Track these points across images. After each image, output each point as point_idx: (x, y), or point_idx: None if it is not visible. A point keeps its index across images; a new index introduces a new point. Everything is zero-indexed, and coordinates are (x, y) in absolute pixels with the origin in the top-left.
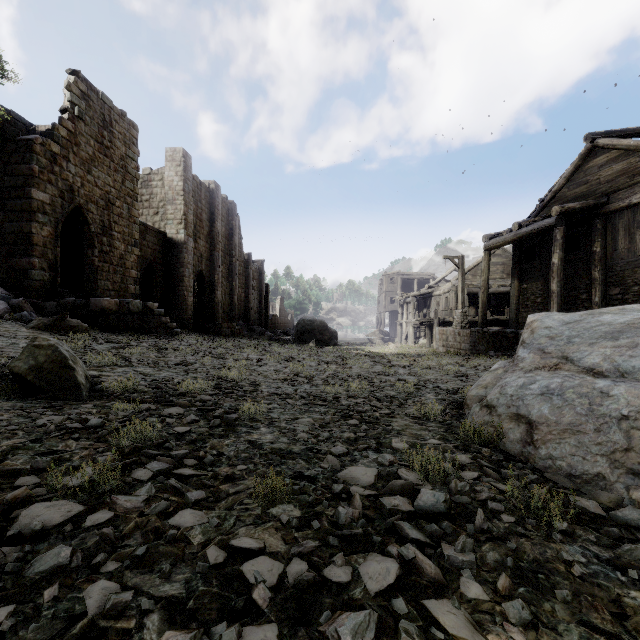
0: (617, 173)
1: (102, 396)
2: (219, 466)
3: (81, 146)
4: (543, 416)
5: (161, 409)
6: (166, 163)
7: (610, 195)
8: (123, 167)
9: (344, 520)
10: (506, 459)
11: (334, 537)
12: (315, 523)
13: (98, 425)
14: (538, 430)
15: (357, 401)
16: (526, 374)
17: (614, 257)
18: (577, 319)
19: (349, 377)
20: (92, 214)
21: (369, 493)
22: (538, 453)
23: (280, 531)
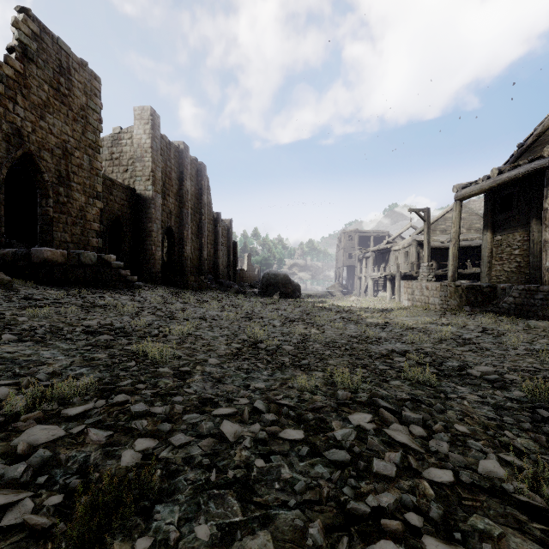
0: None
1: None
2: None
3: (32, 89)
4: None
5: None
6: (135, 121)
7: None
8: (83, 117)
9: None
10: None
11: None
12: None
13: None
14: None
15: (360, 423)
16: None
17: None
18: None
19: (324, 347)
20: (46, 162)
21: None
22: None
23: None
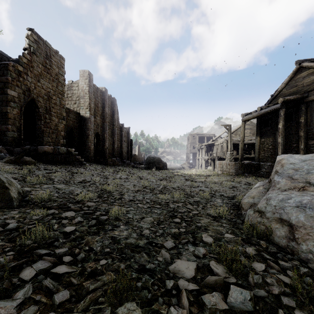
0: (313, 81)
1: (27, 204)
2: (87, 261)
3: (34, 68)
4: (300, 222)
5: (61, 213)
6: (80, 78)
7: (309, 92)
8: (57, 79)
9: None
10: (278, 250)
11: None
12: None
13: (13, 228)
14: (298, 231)
15: (178, 205)
16: (283, 192)
17: (311, 124)
18: (310, 158)
19: (173, 188)
20: (40, 103)
21: (192, 288)
22: (300, 248)
23: None
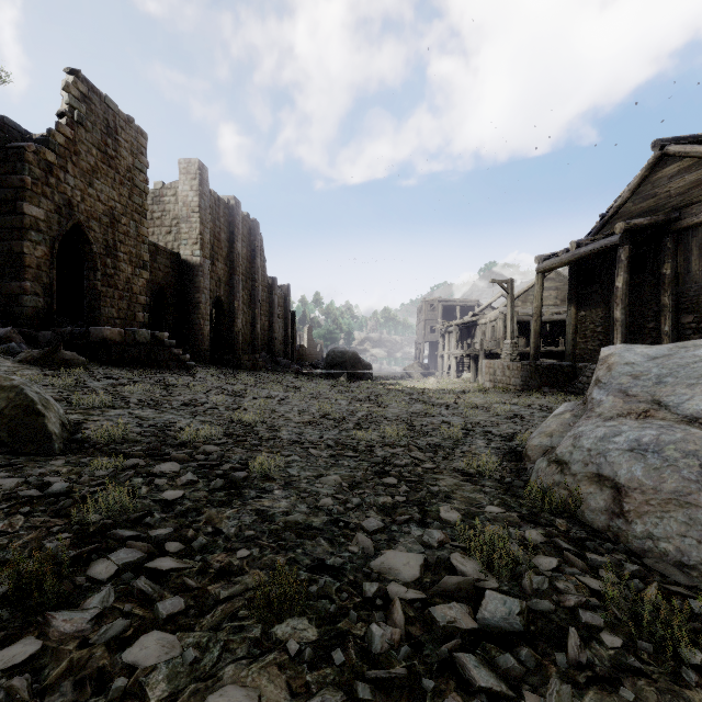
0: (690, 184)
1: (81, 448)
2: (212, 552)
3: (81, 155)
4: (635, 479)
5: (152, 465)
6: (180, 176)
7: (682, 210)
8: (130, 180)
9: (379, 647)
10: (589, 536)
11: (364, 684)
12: (337, 655)
13: (62, 491)
14: (629, 498)
15: (395, 451)
16: (606, 422)
17: (687, 280)
18: (666, 353)
19: (385, 419)
20: (94, 232)
21: (414, 597)
22: (632, 529)
23: (285, 670)
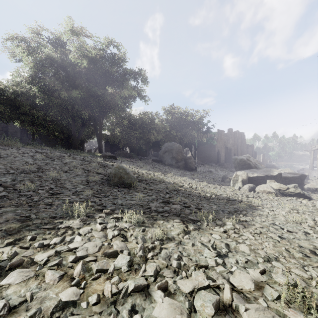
0: None
1: None
2: None
3: (218, 140)
4: None
5: None
6: (227, 132)
7: None
8: (222, 139)
9: None
10: None
11: None
12: None
13: None
14: None
15: None
16: None
17: None
18: None
19: None
20: (219, 149)
21: None
22: None
23: None
